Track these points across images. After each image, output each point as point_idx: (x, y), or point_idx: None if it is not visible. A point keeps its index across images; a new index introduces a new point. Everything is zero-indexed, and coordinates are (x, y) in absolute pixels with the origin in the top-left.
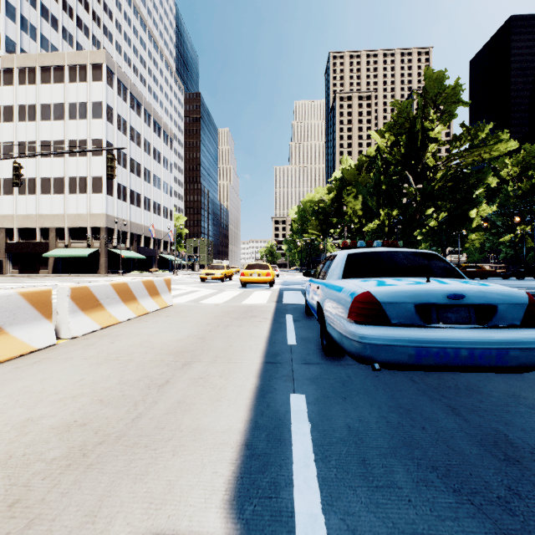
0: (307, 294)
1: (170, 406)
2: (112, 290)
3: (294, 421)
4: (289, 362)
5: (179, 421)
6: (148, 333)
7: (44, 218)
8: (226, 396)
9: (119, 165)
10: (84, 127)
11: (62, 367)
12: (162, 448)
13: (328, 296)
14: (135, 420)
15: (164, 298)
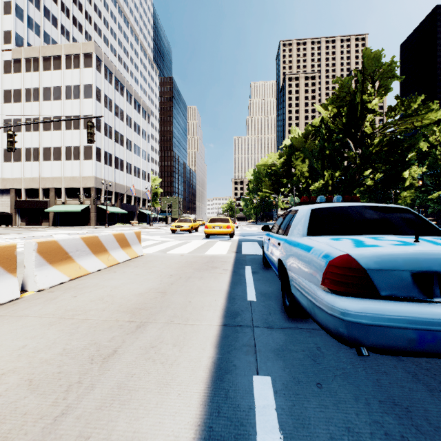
0: (265, 248)
1: (108, 394)
2: (82, 243)
3: (260, 429)
4: (250, 325)
5: (111, 424)
6: (112, 285)
7: (46, 180)
8: (176, 377)
9: (106, 137)
10: (77, 105)
11: (11, 328)
12: None
13: (292, 255)
14: (58, 419)
15: (134, 249)
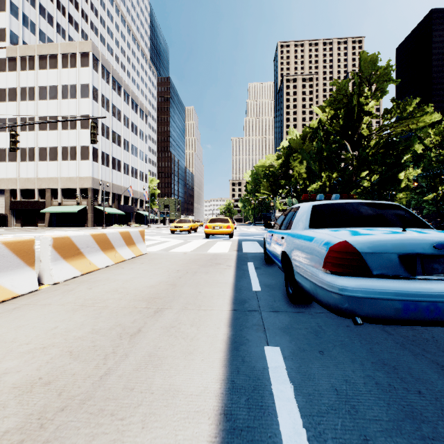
0: (267, 244)
1: (141, 360)
2: (92, 240)
3: (274, 381)
4: (257, 309)
5: (150, 380)
6: (123, 279)
7: (42, 181)
8: (198, 348)
9: (103, 137)
10: (74, 105)
11: (39, 313)
12: (130, 417)
13: (296, 245)
14: (103, 377)
15: (139, 247)
